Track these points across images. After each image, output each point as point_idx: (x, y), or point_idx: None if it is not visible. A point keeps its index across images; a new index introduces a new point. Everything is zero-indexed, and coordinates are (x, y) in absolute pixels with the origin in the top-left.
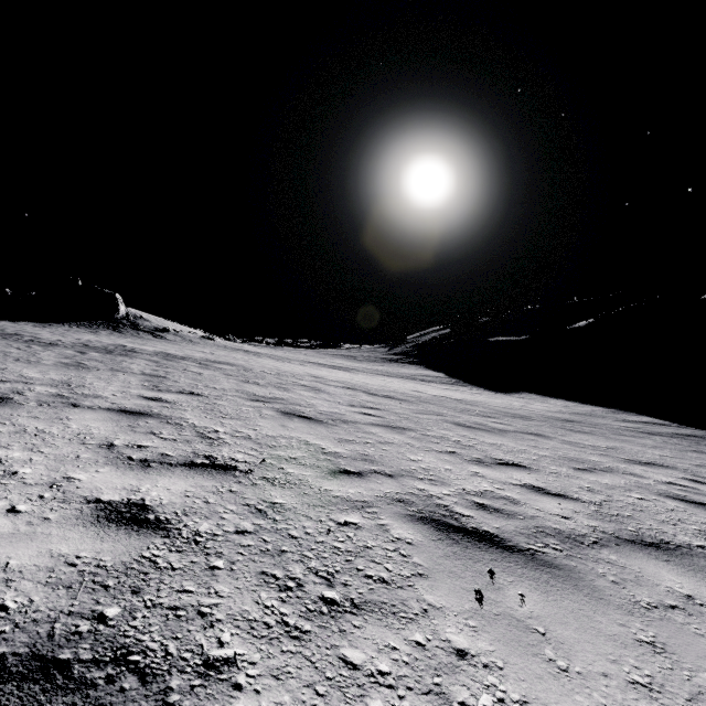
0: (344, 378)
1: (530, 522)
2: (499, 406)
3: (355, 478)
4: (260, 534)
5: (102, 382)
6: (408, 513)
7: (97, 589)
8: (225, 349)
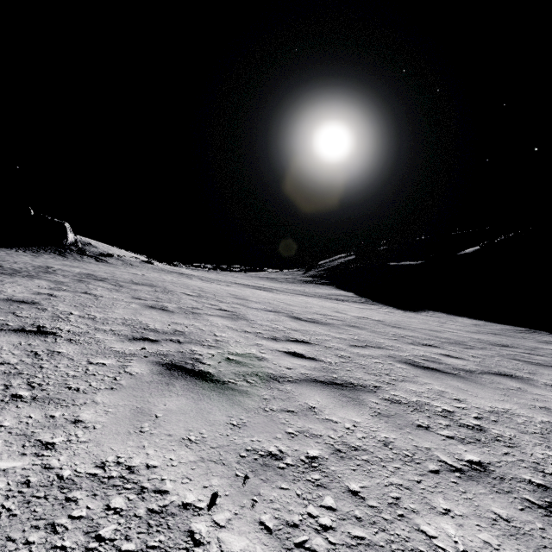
0: (266, 299)
1: None
2: (422, 328)
3: None
4: None
5: None
6: None
7: None
8: (161, 271)
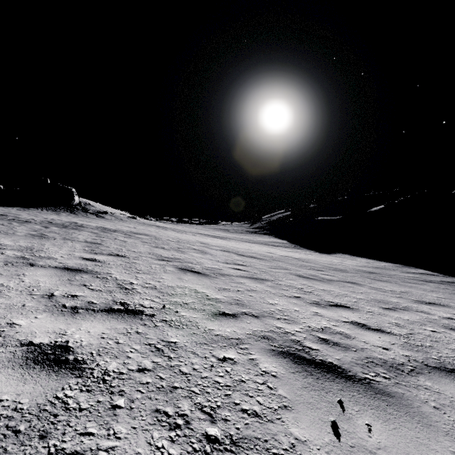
0: (222, 244)
1: (361, 353)
2: (324, 263)
3: (231, 319)
4: (157, 371)
5: (55, 247)
6: (271, 348)
7: (8, 435)
8: (144, 224)
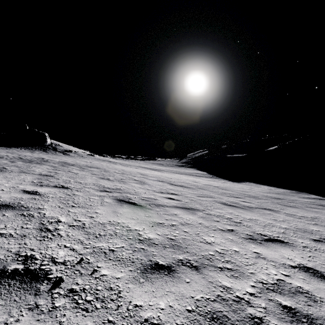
0: (157, 175)
1: None
2: (238, 190)
3: (165, 276)
4: None
5: (4, 180)
6: None
7: None
8: (99, 160)
